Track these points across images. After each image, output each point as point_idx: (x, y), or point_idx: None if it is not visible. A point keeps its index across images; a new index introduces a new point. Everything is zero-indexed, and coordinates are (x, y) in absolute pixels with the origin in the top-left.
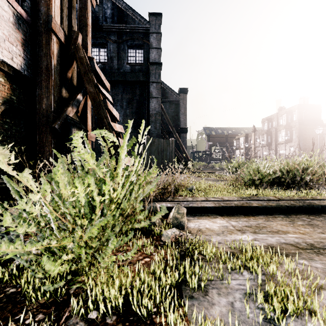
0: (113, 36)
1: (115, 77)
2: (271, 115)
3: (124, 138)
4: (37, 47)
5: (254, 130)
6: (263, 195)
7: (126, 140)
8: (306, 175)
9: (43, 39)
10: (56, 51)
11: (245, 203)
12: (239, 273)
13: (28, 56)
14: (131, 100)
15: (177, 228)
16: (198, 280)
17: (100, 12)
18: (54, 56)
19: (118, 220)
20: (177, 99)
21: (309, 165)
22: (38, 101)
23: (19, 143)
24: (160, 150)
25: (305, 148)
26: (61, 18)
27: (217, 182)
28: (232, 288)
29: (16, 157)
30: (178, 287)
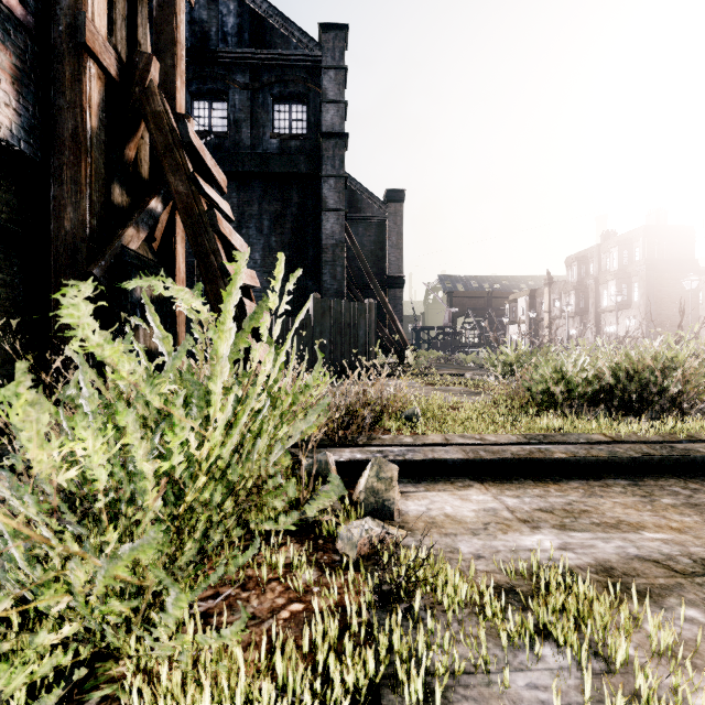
0: (241, 75)
1: (245, 164)
2: (586, 250)
3: (225, 300)
4: (53, 87)
5: (549, 282)
6: (576, 430)
7: (232, 307)
8: (670, 383)
9: (65, 69)
10: (97, 97)
11: (536, 451)
12: (530, 649)
13: (30, 107)
14: (280, 215)
15: (376, 517)
16: (426, 672)
17: (211, 23)
18: (91, 109)
19: (222, 508)
20: (381, 213)
21: (677, 360)
22: (55, 212)
23: (9, 311)
24: (343, 325)
25: (660, 321)
26: (110, 21)
27: (469, 397)
28: (515, 699)
29: (1, 344)
30: (371, 697)
